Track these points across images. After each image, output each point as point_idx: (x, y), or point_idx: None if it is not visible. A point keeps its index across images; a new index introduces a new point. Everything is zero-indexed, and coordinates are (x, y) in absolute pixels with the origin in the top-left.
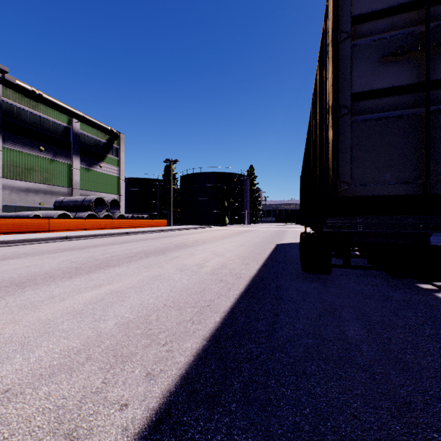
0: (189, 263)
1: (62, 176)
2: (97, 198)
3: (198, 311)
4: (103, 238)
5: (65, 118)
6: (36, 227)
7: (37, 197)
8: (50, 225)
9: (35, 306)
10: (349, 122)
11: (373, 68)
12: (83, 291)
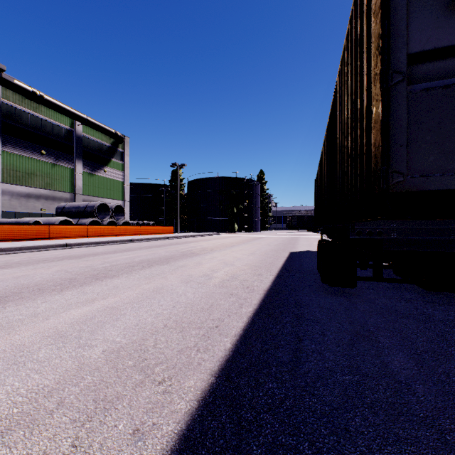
0: (196, 274)
1: (64, 180)
2: (100, 203)
3: (204, 333)
4: (105, 245)
5: (67, 121)
6: (35, 234)
7: (38, 203)
8: (50, 232)
9: (12, 326)
10: (405, 93)
11: (439, 18)
12: (73, 307)
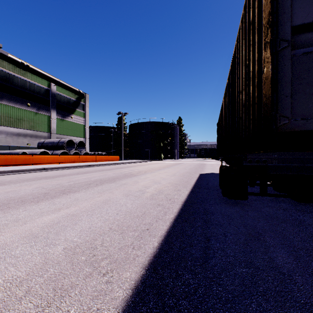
0: (134, 189)
1: (43, 124)
2: (68, 140)
3: (138, 235)
4: (71, 169)
5: (45, 83)
6: (23, 161)
7: (25, 139)
8: (33, 160)
9: None
10: (289, 56)
11: None
12: (44, 214)
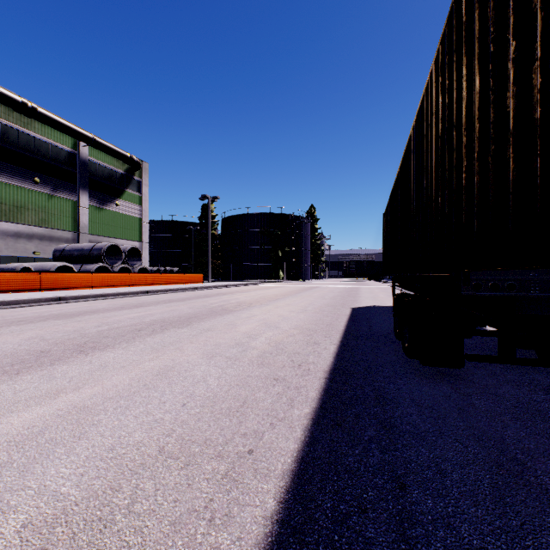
0: (225, 342)
1: (65, 216)
2: (110, 245)
3: (227, 470)
4: (112, 299)
5: (68, 141)
6: (21, 283)
7: (30, 244)
8: (42, 282)
9: None
10: None
11: None
12: (18, 407)
